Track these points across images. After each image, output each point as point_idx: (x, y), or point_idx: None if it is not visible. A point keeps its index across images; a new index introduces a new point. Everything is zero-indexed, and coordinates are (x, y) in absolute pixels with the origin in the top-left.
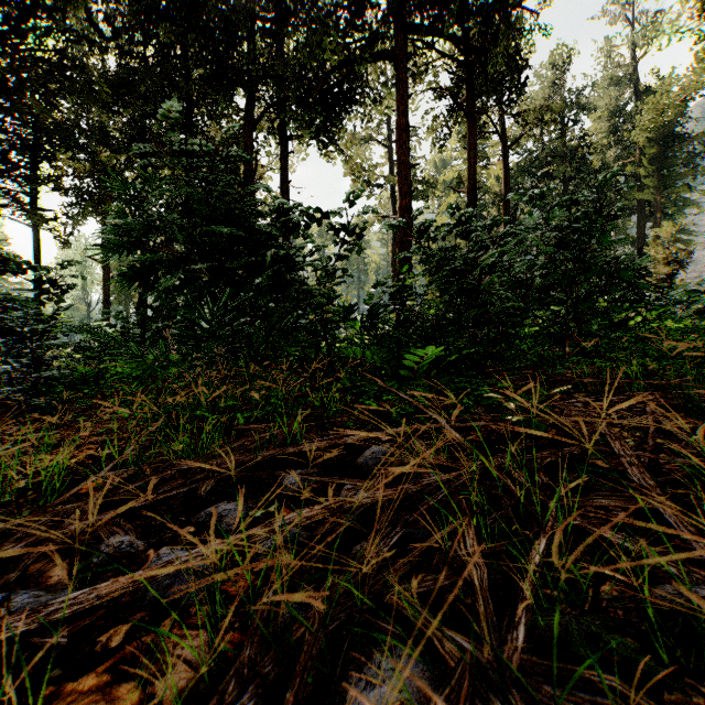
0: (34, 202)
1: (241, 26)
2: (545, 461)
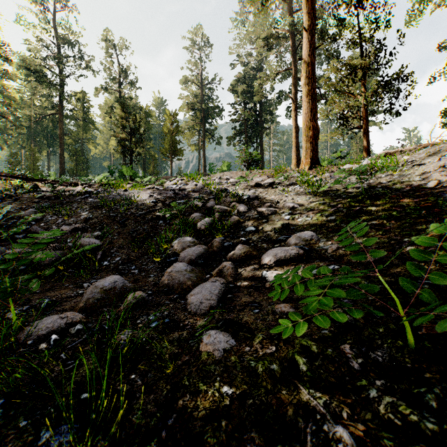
0: None
1: None
2: None
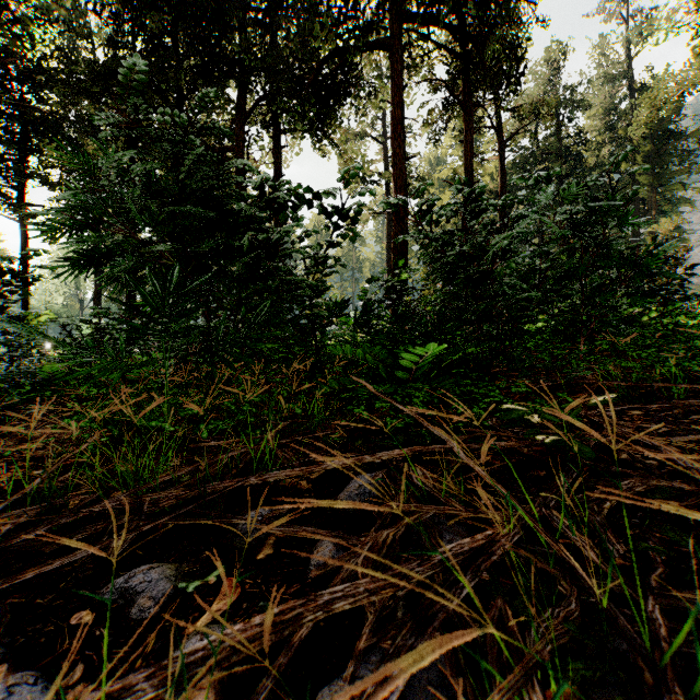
0: (22, 196)
1: (232, 16)
2: (604, 506)
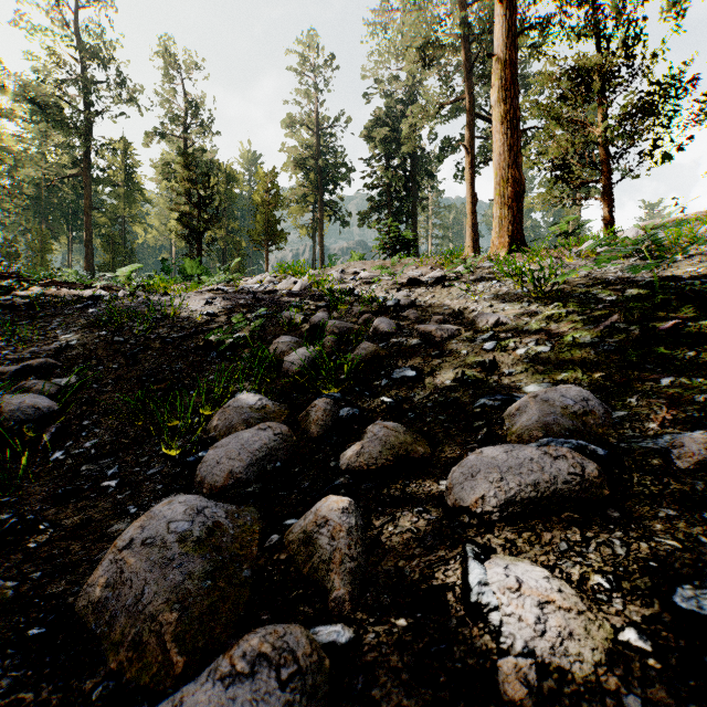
0: None
1: None
2: None
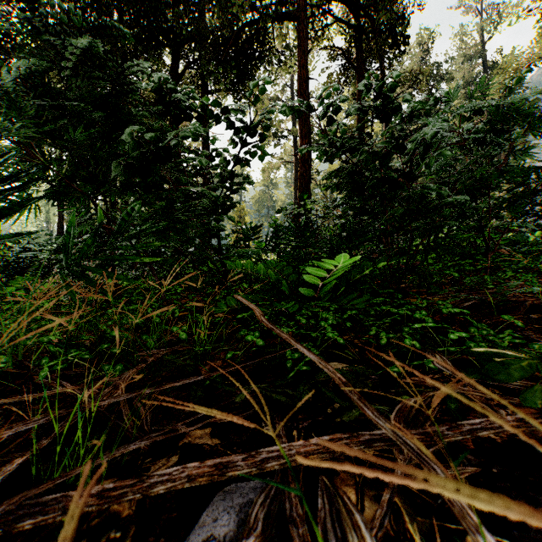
0: None
1: None
2: None
